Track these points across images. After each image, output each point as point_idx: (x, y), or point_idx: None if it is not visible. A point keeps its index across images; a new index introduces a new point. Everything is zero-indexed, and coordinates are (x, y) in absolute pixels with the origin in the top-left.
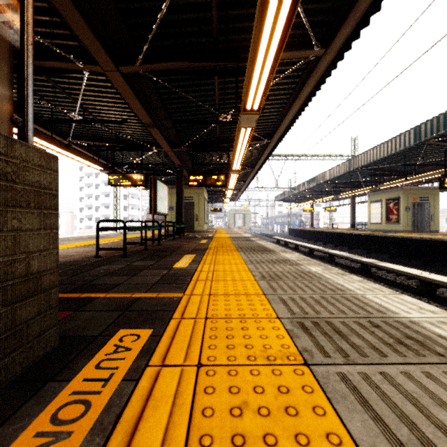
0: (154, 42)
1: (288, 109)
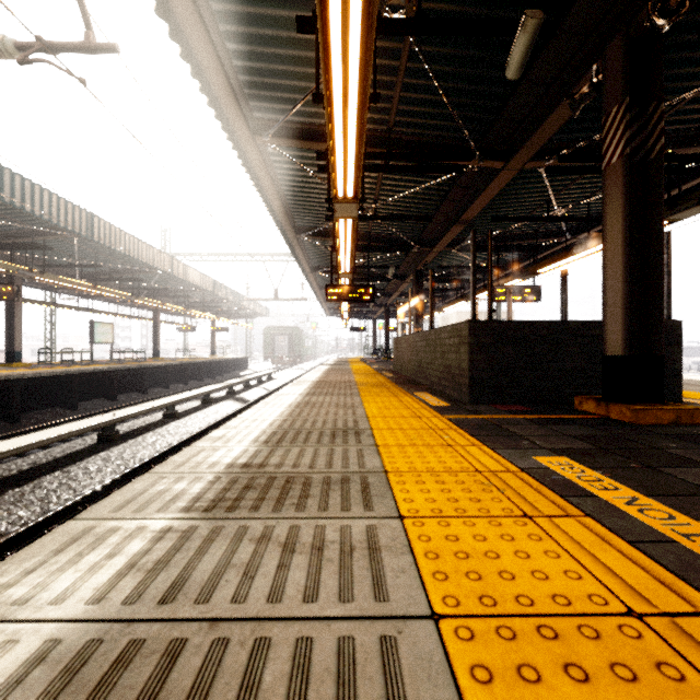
0: None
1: None
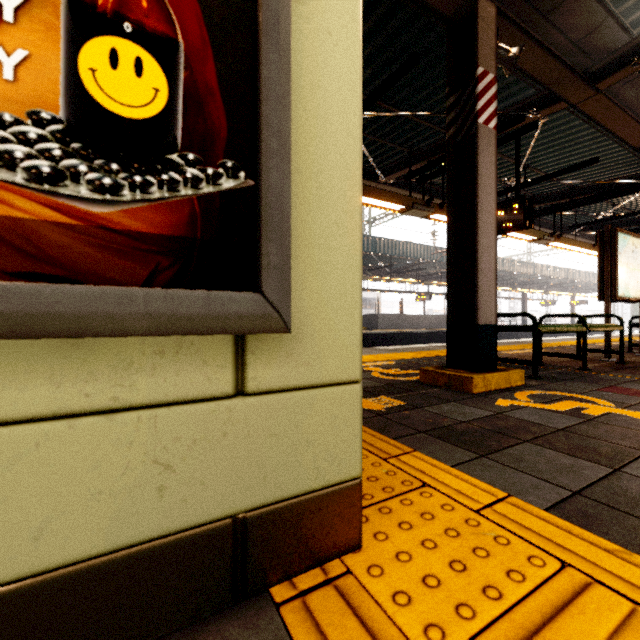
0: (637, 171)
1: (436, 192)
